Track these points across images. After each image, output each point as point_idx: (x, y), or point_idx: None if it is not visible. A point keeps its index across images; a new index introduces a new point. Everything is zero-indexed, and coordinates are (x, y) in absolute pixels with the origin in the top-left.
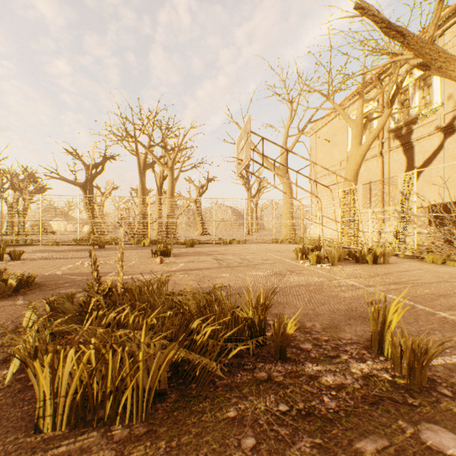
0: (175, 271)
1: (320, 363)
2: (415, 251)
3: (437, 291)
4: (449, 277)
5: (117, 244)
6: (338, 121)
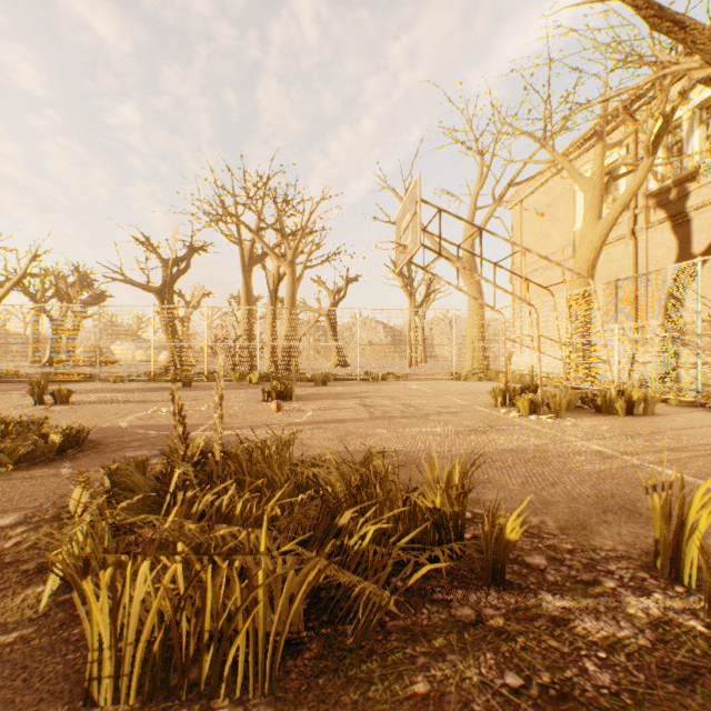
0: (301, 424)
1: (567, 593)
2: (699, 395)
3: None
4: None
5: (209, 381)
6: (559, 182)
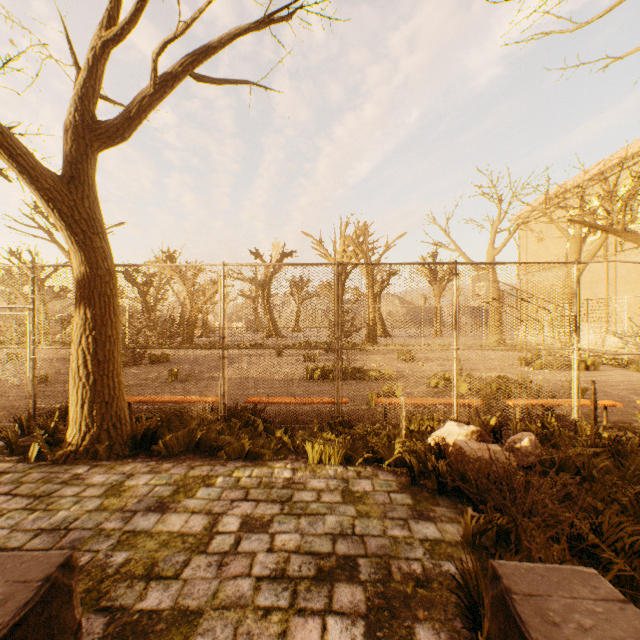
0: (444, 371)
1: None
2: (626, 362)
3: (615, 384)
4: (634, 379)
5: None
6: (555, 212)
